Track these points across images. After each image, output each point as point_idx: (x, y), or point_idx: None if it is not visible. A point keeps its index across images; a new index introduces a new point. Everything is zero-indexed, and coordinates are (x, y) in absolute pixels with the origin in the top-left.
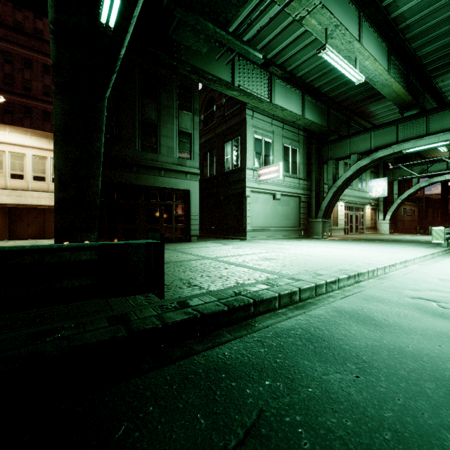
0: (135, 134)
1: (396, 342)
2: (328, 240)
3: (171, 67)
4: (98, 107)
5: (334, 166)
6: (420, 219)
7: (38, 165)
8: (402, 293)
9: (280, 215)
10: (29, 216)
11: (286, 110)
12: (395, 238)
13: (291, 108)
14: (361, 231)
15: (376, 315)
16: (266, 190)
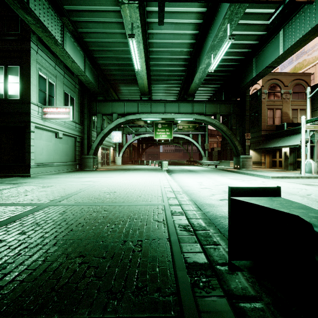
0: None
1: None
2: (104, 171)
3: None
4: None
5: (101, 118)
6: (130, 156)
7: None
8: (213, 199)
9: (61, 152)
10: None
11: (76, 63)
12: (133, 168)
13: (77, 63)
14: (108, 164)
15: None
16: (50, 128)
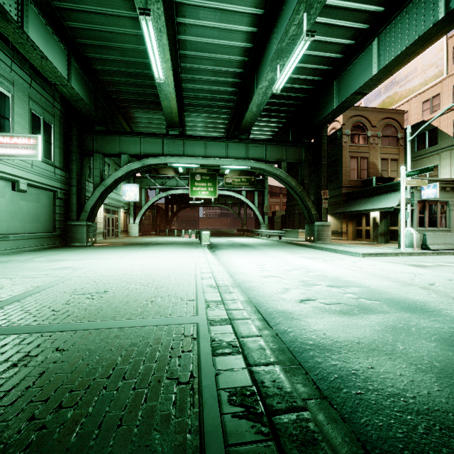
0: None
1: (420, 361)
2: (104, 248)
3: None
4: None
5: (101, 161)
6: (154, 223)
7: None
8: (287, 299)
9: (24, 215)
10: None
11: (49, 61)
12: (155, 241)
13: (54, 63)
14: (116, 235)
15: (344, 335)
16: (0, 172)
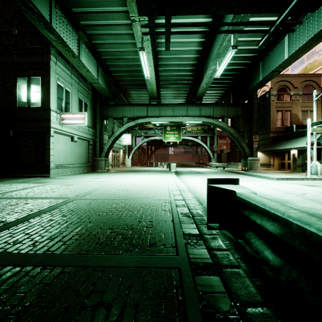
0: None
1: None
2: (115, 173)
3: None
4: None
5: (112, 122)
6: (139, 158)
7: None
8: None
9: (76, 154)
10: None
11: (90, 72)
12: (142, 169)
13: (91, 72)
14: (118, 166)
15: None
16: (67, 132)
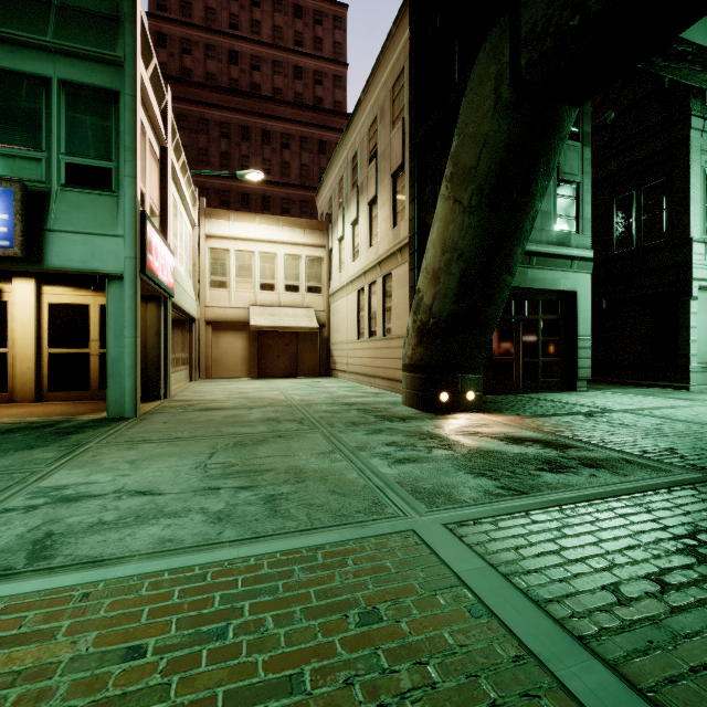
0: None
1: None
2: None
3: None
4: (564, 124)
5: None
6: None
7: (290, 269)
8: None
9: None
10: (280, 344)
11: None
12: None
13: None
14: None
15: None
16: None
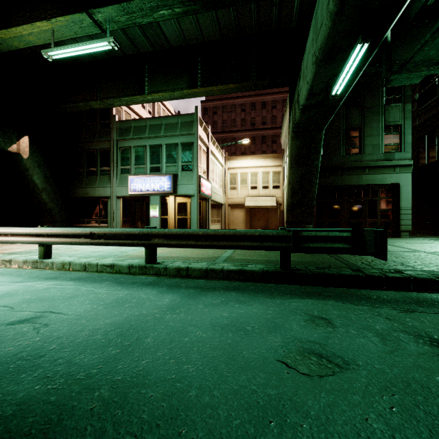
0: (339, 142)
1: None
2: None
3: (378, 74)
4: (318, 137)
5: None
6: None
7: (264, 178)
8: None
9: None
10: (260, 214)
11: None
12: None
13: None
14: None
15: None
16: None
